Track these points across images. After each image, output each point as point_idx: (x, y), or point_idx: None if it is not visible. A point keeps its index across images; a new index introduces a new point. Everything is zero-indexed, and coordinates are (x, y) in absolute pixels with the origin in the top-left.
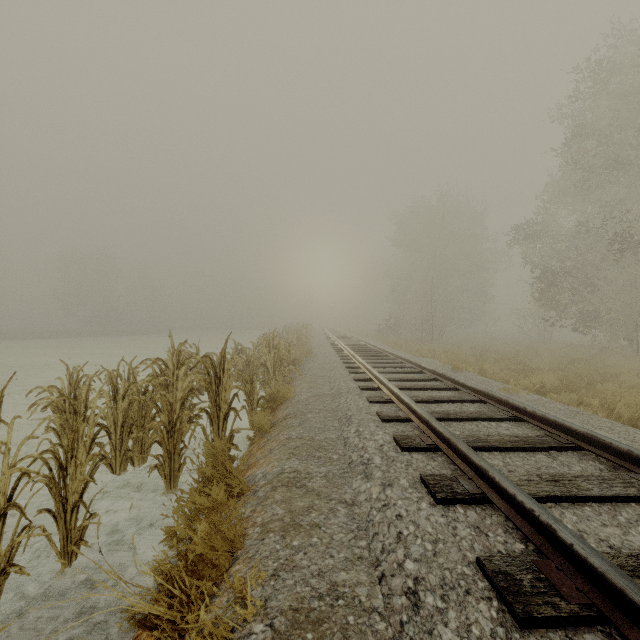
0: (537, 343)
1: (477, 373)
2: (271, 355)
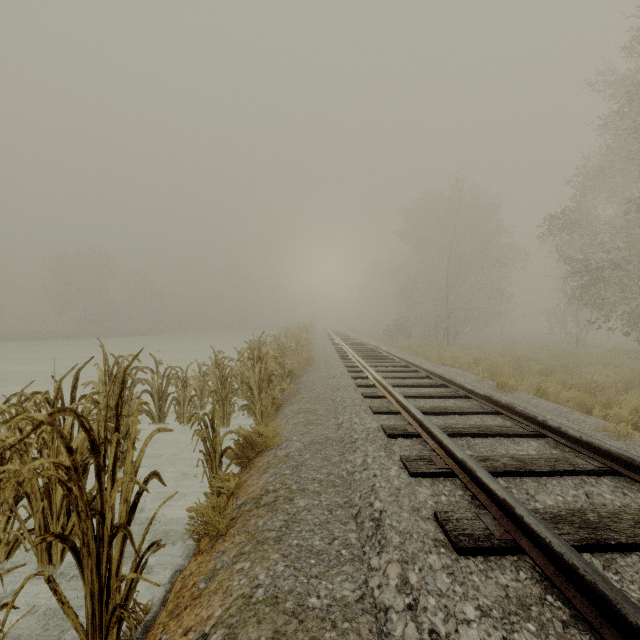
0: (571, 347)
1: (533, 393)
2: (255, 370)
